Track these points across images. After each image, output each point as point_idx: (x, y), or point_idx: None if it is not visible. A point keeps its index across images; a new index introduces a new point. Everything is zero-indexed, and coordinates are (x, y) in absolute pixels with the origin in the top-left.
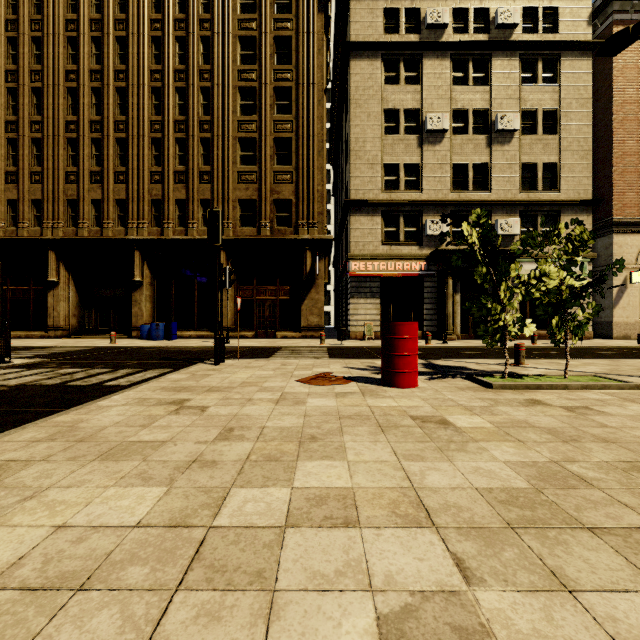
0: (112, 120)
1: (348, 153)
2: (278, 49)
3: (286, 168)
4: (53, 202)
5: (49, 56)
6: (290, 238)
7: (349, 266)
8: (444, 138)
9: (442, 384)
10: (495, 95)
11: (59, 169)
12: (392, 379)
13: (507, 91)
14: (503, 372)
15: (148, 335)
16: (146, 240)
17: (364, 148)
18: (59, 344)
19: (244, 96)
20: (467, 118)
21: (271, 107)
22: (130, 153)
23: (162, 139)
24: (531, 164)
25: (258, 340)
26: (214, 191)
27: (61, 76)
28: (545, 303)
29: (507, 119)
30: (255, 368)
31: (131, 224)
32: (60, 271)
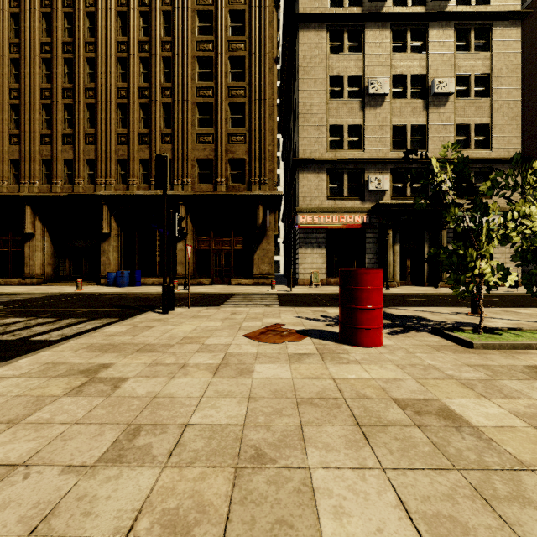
0: (82, 87)
1: (296, 117)
2: (233, 22)
3: (240, 130)
4: (29, 162)
5: (26, 30)
6: (243, 193)
7: (297, 219)
8: (384, 102)
9: (409, 341)
10: (431, 62)
11: (35, 132)
12: (354, 336)
13: (442, 58)
14: (467, 324)
15: (114, 282)
16: (113, 196)
17: (311, 111)
18: (29, 290)
19: (202, 65)
20: (405, 83)
21: (226, 75)
22: (99, 117)
23: (127, 104)
24: (464, 125)
25: (214, 287)
26: (174, 151)
27: (37, 48)
28: (525, 249)
29: (443, 83)
30: (203, 318)
31: (99, 181)
32: (36, 224)
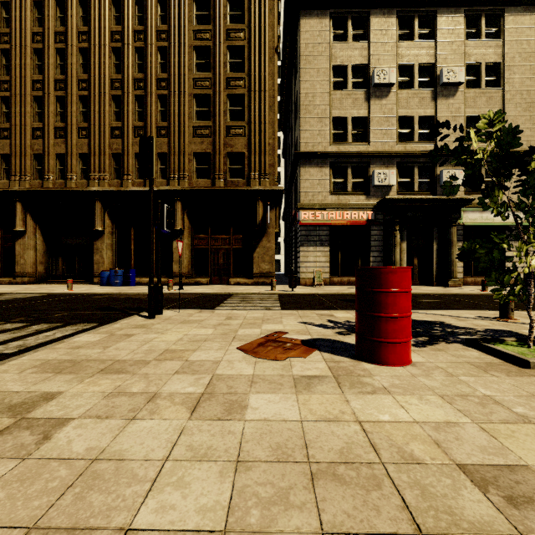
0: (75, 79)
1: (298, 109)
2: (231, 10)
3: (239, 122)
4: (20, 156)
5: (16, 19)
6: (242, 189)
7: (299, 215)
8: (390, 92)
9: (443, 356)
10: (440, 50)
11: (26, 125)
12: (376, 352)
13: (451, 46)
14: (502, 332)
15: (108, 281)
16: (106, 191)
17: (313, 102)
18: (17, 290)
19: (199, 55)
20: (412, 73)
21: (225, 65)
22: (92, 109)
23: (122, 96)
24: (475, 117)
25: (212, 286)
26: (171, 145)
27: (28, 38)
28: None
29: (452, 73)
30: (193, 324)
31: (93, 176)
32: (27, 221)
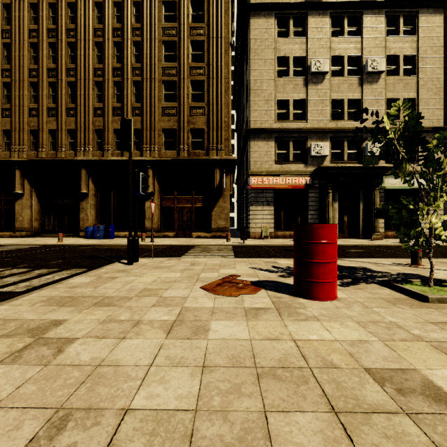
0: (64, 67)
1: (248, 92)
2: (193, 11)
3: (200, 104)
4: (19, 132)
5: (16, 18)
6: (203, 158)
7: (249, 180)
8: (325, 79)
9: (362, 293)
10: (365, 44)
11: (24, 106)
12: (309, 290)
13: (375, 41)
14: (411, 275)
15: (91, 235)
16: (90, 161)
17: (261, 87)
18: (17, 242)
19: (167, 48)
20: (343, 63)
21: (188, 56)
22: (78, 93)
23: (103, 82)
24: (394, 99)
25: (177, 239)
26: (143, 122)
27: (25, 34)
28: None
29: (375, 63)
30: (164, 269)
31: (79, 148)
32: (24, 185)
